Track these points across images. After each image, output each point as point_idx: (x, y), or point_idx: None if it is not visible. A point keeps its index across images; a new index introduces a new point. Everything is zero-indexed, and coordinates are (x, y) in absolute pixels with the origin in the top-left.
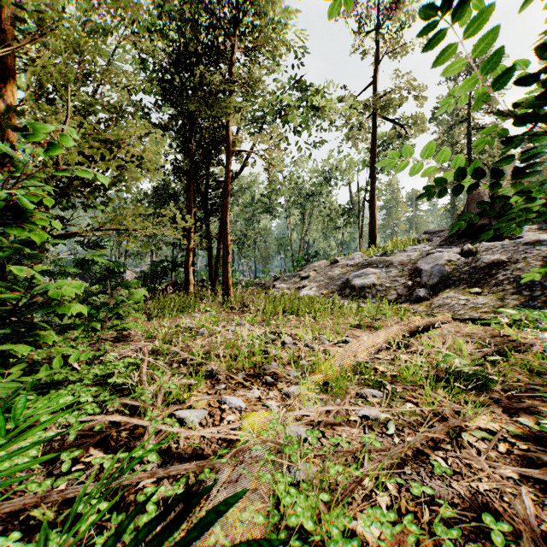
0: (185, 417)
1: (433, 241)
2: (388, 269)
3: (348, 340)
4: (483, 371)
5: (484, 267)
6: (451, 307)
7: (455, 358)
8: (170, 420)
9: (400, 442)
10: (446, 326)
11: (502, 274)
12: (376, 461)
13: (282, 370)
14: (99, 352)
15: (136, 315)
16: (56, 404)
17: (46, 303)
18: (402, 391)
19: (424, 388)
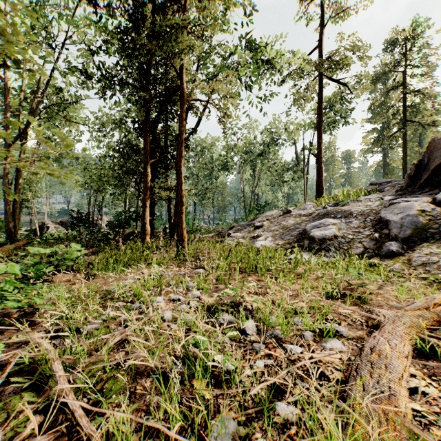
0: None
1: (386, 191)
2: (348, 220)
3: (339, 330)
4: None
5: None
6: None
7: None
8: None
9: None
10: None
11: None
12: None
13: None
14: None
15: None
16: None
17: None
18: None
19: None
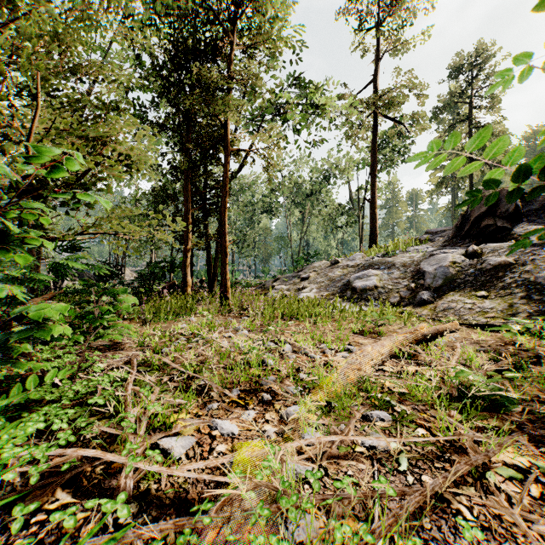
0: (169, 448)
1: (436, 241)
2: (390, 271)
3: (350, 349)
4: (501, 389)
5: (490, 269)
6: (457, 311)
7: (469, 375)
8: (152, 452)
9: (414, 481)
10: (455, 335)
11: (509, 277)
12: (390, 516)
13: (279, 393)
14: (85, 364)
15: (124, 325)
16: (24, 434)
17: (21, 316)
18: (412, 413)
19: (436, 408)
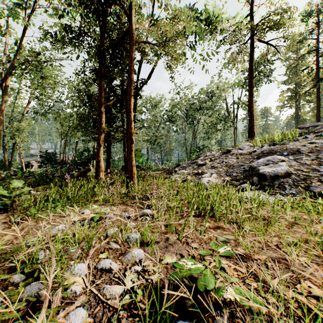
0: None
1: (321, 132)
2: (295, 157)
3: None
4: None
5: None
6: None
7: None
8: None
9: None
10: None
11: None
12: None
13: None
14: None
15: None
16: None
17: None
18: None
19: None
